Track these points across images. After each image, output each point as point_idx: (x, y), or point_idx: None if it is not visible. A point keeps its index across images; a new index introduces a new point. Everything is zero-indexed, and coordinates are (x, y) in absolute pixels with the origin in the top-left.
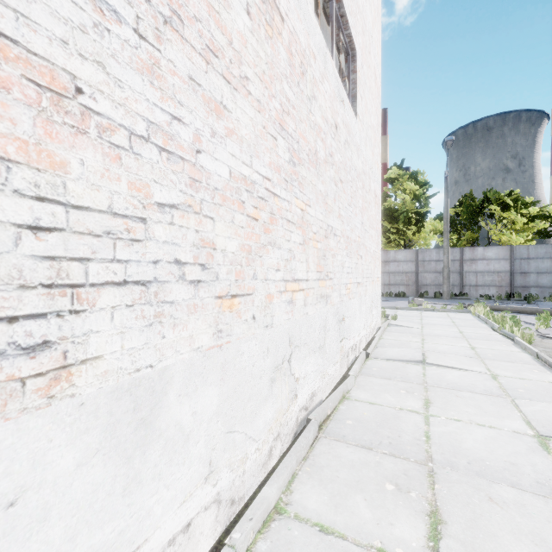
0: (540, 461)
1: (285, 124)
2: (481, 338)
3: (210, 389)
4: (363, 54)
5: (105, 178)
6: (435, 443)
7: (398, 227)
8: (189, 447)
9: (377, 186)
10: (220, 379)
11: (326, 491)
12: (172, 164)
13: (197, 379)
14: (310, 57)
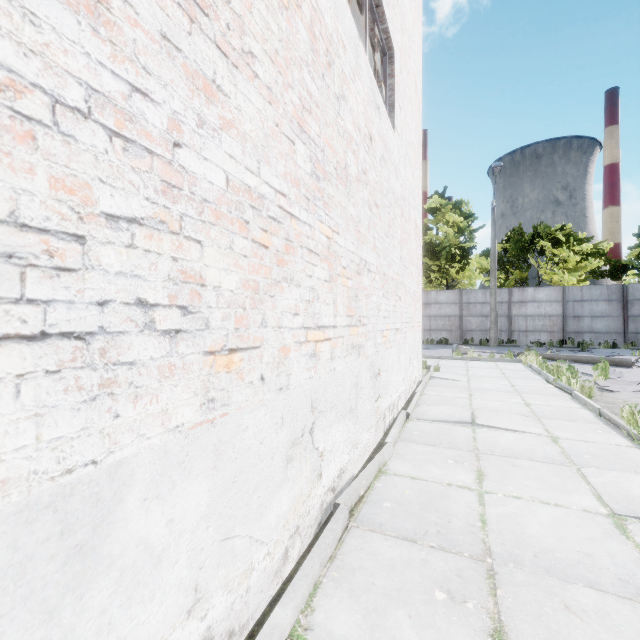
0: (619, 550)
1: (305, 125)
2: (536, 392)
3: (195, 483)
4: (402, 57)
5: (3, 166)
6: (493, 530)
7: (439, 264)
8: (161, 572)
9: (417, 215)
10: (211, 468)
11: (358, 606)
12: (131, 157)
13: (174, 471)
14: (339, 46)
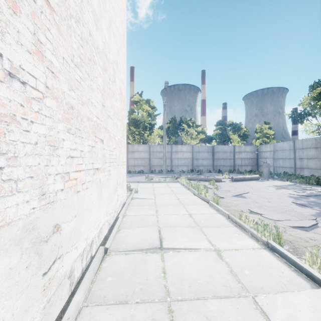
0: None
1: None
2: (191, 203)
3: None
4: None
5: None
6: None
7: (139, 130)
8: None
9: (123, 87)
10: None
11: None
12: None
13: None
14: None
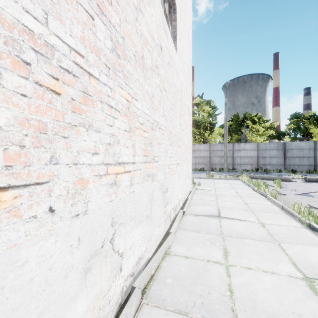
0: (317, 309)
1: (105, 11)
2: (249, 196)
3: None
4: (181, 12)
5: None
6: (238, 298)
7: (200, 131)
8: None
9: (189, 103)
10: None
11: None
12: None
13: None
14: None
